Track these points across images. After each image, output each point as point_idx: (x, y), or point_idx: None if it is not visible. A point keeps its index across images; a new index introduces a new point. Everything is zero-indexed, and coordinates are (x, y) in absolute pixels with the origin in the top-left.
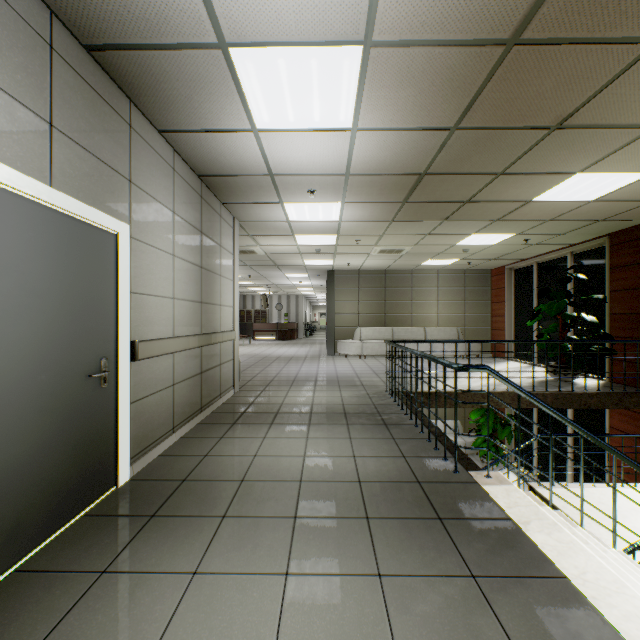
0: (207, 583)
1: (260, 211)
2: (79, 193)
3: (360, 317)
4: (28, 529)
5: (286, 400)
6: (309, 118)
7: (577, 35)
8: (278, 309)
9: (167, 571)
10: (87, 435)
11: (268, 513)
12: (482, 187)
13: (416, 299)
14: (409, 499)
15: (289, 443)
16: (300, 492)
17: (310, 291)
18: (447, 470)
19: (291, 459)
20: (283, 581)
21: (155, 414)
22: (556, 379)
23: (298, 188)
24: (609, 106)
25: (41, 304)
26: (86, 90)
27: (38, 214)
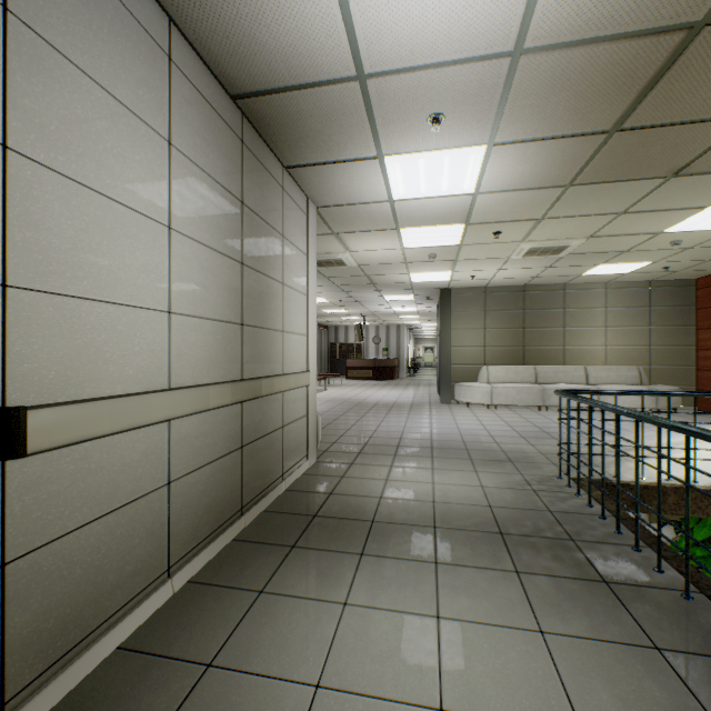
0: None
1: (346, 181)
2: None
3: (487, 351)
4: None
5: (388, 488)
6: None
7: None
8: (375, 342)
9: None
10: None
11: None
12: None
13: (571, 325)
14: None
15: (398, 636)
16: None
17: (414, 320)
18: None
19: None
20: None
21: (109, 559)
22: None
23: (411, 112)
24: None
25: None
26: None
27: None
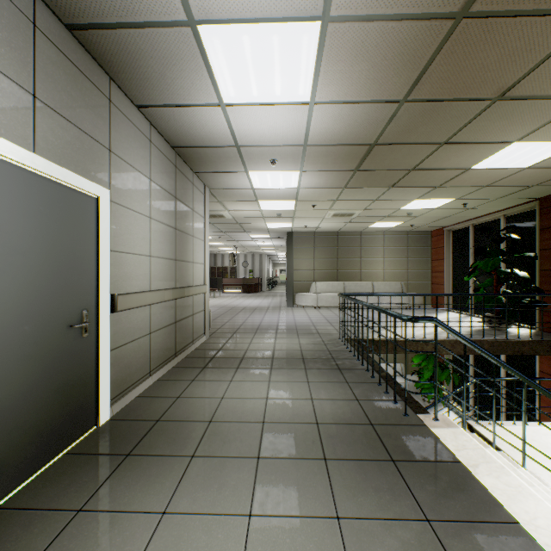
0: (175, 523)
1: (228, 179)
2: (61, 160)
3: (315, 273)
4: (11, 469)
5: (251, 346)
6: (271, 92)
7: (523, 7)
8: (244, 266)
9: (138, 510)
10: (69, 380)
11: (233, 453)
12: (426, 156)
13: (365, 257)
14: (363, 441)
15: (253, 386)
16: (263, 433)
17: (272, 250)
18: (397, 413)
19: (255, 401)
20: (246, 522)
21: (133, 360)
22: (491, 328)
23: (261, 158)
24: (548, 77)
25: (24, 261)
26: (68, 66)
27: (21, 178)
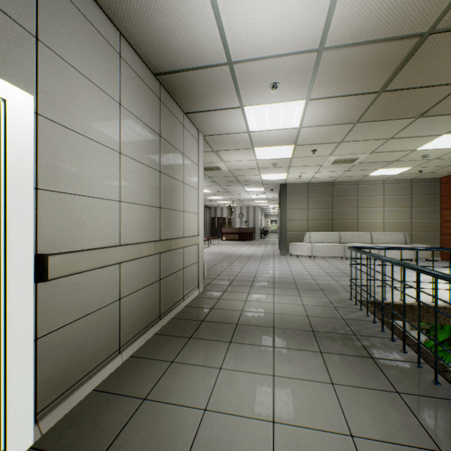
0: None
1: (221, 121)
2: None
3: (309, 223)
4: None
5: (246, 306)
6: None
7: None
8: (240, 217)
9: None
10: None
11: None
12: None
13: (362, 207)
14: None
15: (250, 385)
16: None
17: (264, 203)
18: None
19: (254, 428)
20: None
21: (88, 340)
22: None
23: (259, 82)
24: None
25: None
26: None
27: None
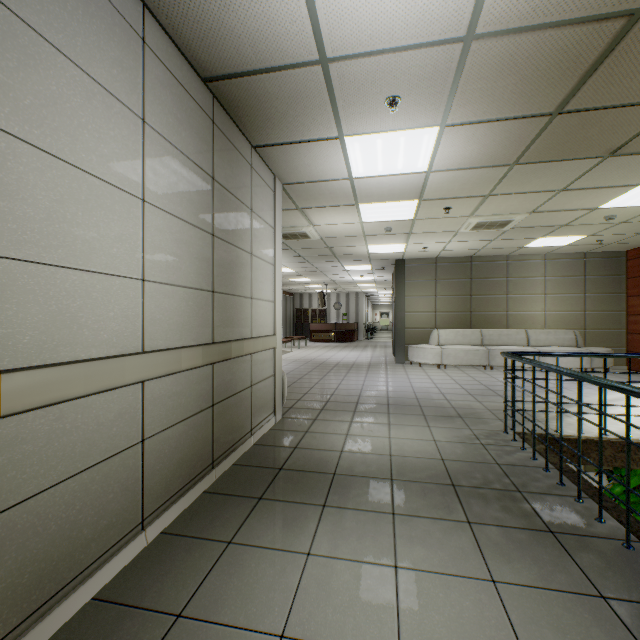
0: None
1: (309, 160)
2: None
3: (437, 316)
4: None
5: (348, 443)
6: None
7: None
8: (336, 308)
9: None
10: None
11: None
12: None
13: (513, 293)
14: None
15: (358, 585)
16: None
17: (371, 288)
18: None
19: None
20: None
21: (83, 514)
22: None
23: (369, 95)
24: None
25: None
26: None
27: None
